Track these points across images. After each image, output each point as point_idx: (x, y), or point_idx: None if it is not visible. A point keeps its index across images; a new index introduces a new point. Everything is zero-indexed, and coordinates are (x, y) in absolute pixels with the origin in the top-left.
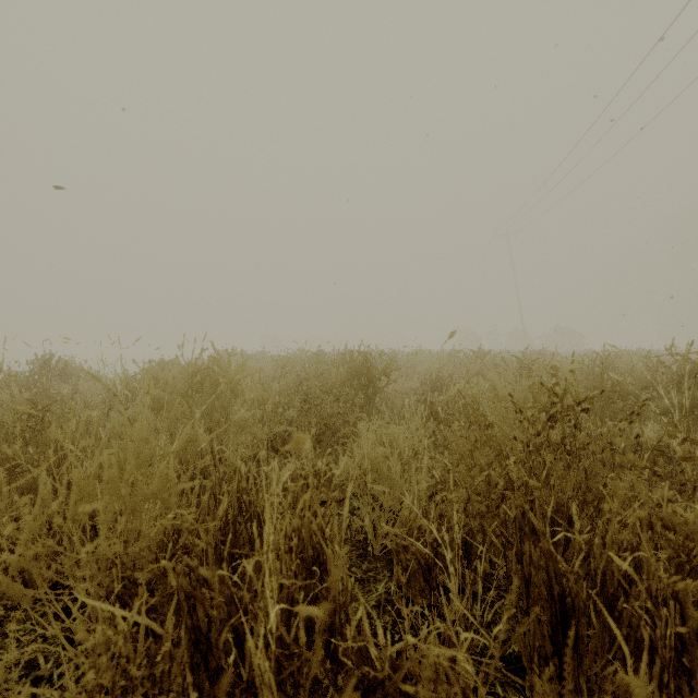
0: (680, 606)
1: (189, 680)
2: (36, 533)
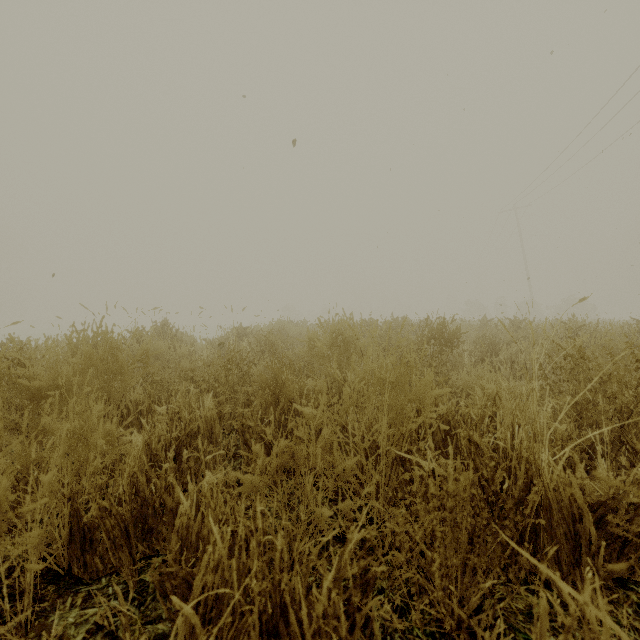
0: None
1: (477, 497)
2: (277, 434)
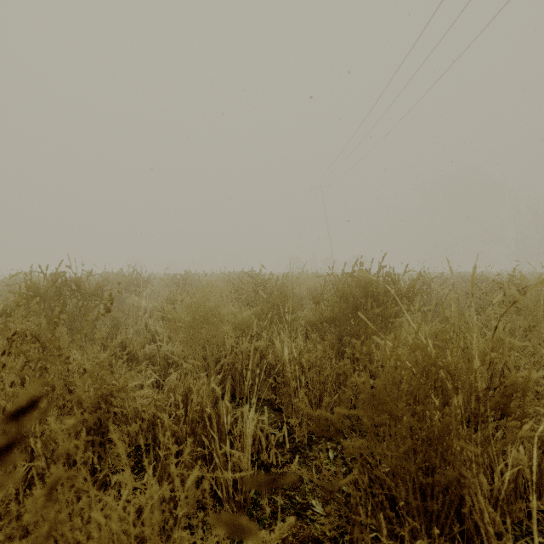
0: None
1: None
2: None
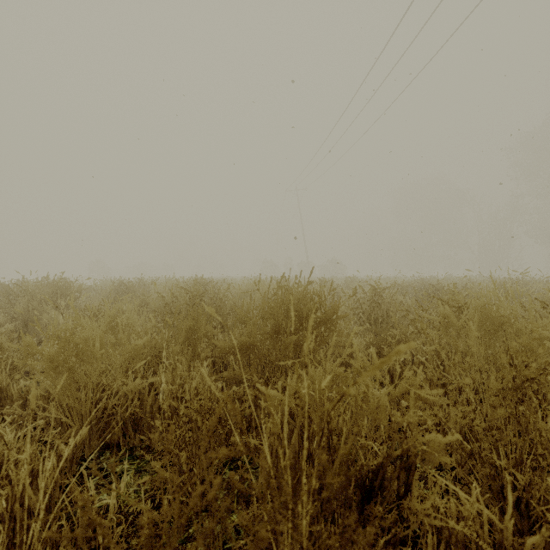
0: None
1: None
2: None
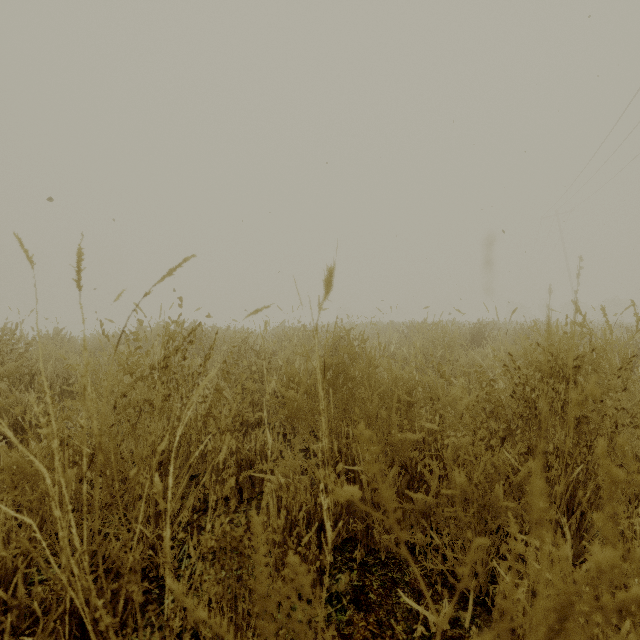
0: None
1: None
2: None
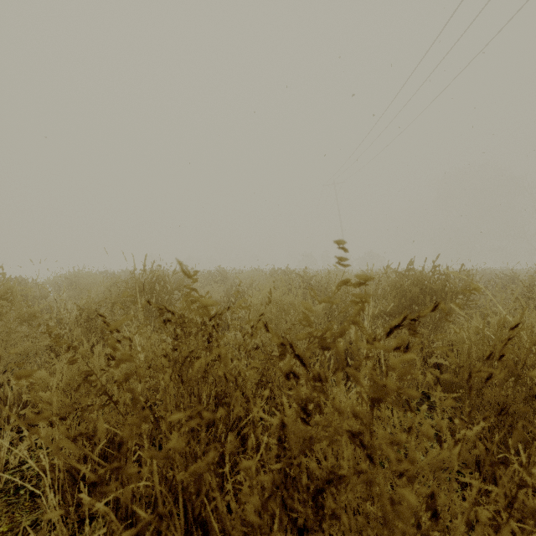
0: (206, 525)
1: None
2: None
